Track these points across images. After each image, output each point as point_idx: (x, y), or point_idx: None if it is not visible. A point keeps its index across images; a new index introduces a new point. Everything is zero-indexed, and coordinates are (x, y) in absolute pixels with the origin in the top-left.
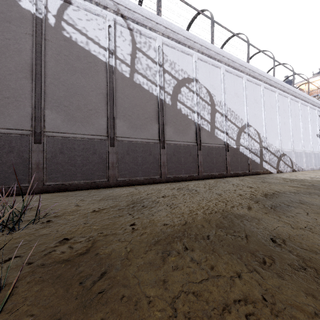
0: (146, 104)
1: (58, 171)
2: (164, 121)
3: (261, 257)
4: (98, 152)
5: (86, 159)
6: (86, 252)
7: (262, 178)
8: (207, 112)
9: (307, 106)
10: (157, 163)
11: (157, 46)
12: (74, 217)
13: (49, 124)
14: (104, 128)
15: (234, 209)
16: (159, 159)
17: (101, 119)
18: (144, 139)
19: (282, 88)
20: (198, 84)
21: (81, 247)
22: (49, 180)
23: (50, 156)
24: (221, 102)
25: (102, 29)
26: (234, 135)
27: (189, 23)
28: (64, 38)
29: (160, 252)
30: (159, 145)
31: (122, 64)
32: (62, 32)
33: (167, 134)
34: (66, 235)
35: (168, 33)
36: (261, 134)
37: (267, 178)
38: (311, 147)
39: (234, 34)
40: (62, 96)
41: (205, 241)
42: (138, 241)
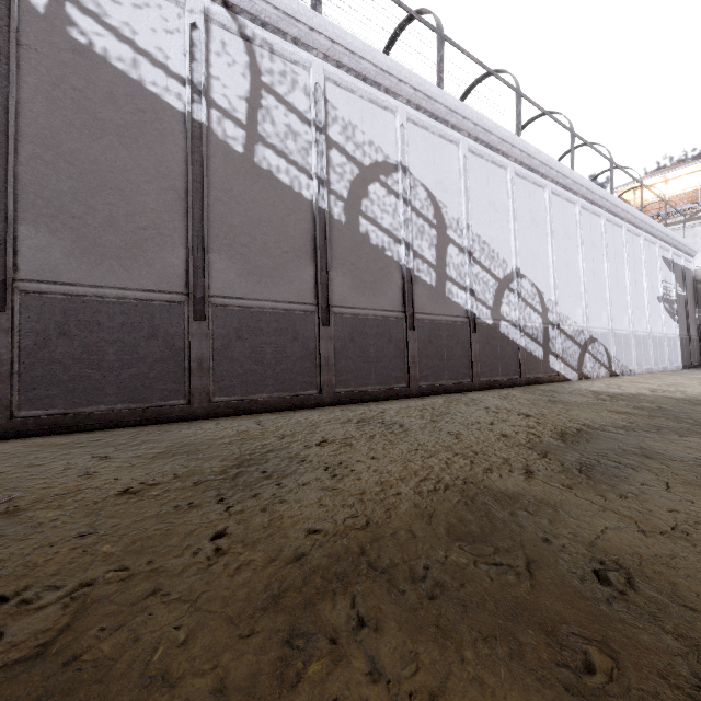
0: (286, 220)
1: (53, 381)
2: (328, 260)
3: (579, 647)
4: (162, 333)
5: (131, 350)
6: (39, 654)
7: (550, 392)
8: (428, 243)
9: (640, 237)
10: (312, 360)
11: (312, 84)
12: (62, 513)
13: (29, 260)
14: (180, 274)
15: (491, 478)
16: (316, 351)
17: (172, 253)
18: (281, 302)
19: (589, 195)
20: (409, 178)
21: (33, 630)
22: (29, 405)
23: (32, 344)
24: (460, 222)
25: (174, 31)
26: (488, 295)
27: (389, 41)
28: (72, 46)
29: (277, 642)
30: (316, 316)
31: (225, 121)
32: (68, 30)
33: (335, 291)
34: (5, 582)
35: (338, 55)
36: (546, 295)
37: (560, 393)
38: (647, 323)
39: (488, 69)
40: (67, 192)
41: (415, 589)
42: (222, 596)
